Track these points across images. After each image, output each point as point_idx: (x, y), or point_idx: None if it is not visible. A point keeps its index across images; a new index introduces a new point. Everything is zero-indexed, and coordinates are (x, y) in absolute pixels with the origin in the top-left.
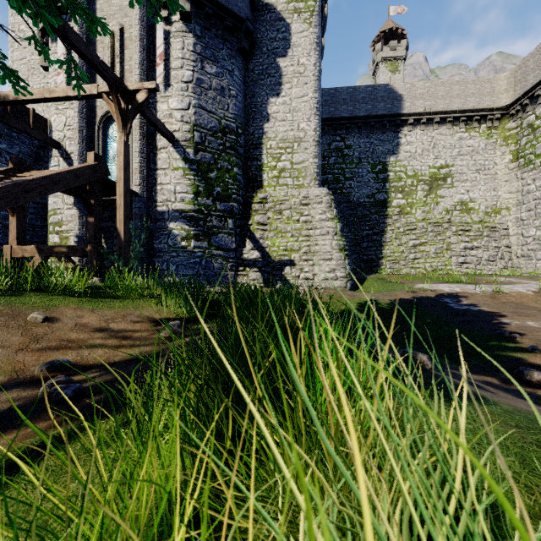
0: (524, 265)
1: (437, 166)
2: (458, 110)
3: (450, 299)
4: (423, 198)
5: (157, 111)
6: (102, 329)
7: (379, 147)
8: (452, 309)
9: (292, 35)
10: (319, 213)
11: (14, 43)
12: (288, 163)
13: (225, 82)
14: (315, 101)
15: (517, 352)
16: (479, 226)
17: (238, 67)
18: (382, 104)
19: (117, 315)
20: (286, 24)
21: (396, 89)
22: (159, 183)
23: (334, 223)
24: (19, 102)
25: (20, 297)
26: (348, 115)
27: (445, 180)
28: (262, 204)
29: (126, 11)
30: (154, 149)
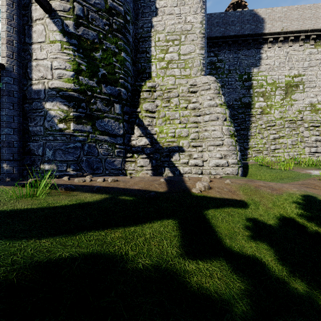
0: None
1: (291, 76)
2: (310, 29)
3: None
4: (280, 101)
5: None
6: None
7: (244, 61)
8: None
9: None
10: (208, 99)
11: None
12: (176, 55)
13: None
14: None
15: None
16: None
17: None
18: (248, 25)
19: None
20: None
21: (259, 13)
22: (34, 59)
23: (223, 109)
24: None
25: None
26: (220, 35)
27: (297, 86)
28: (150, 92)
29: None
30: (29, 20)
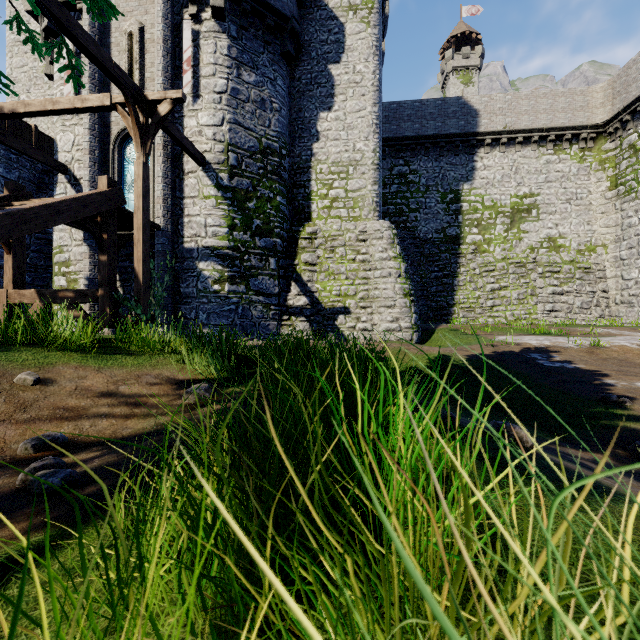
0: (624, 314)
1: (520, 196)
2: (545, 128)
3: (538, 355)
4: (503, 233)
5: (184, 127)
6: (110, 393)
7: (450, 172)
8: (542, 367)
9: (346, 36)
10: (380, 251)
11: (13, 47)
12: (342, 191)
13: (266, 93)
14: (374, 117)
15: (630, 422)
16: (570, 267)
17: (282, 75)
18: (454, 121)
19: (130, 376)
20: (340, 24)
21: (470, 102)
22: (186, 215)
23: (397, 263)
24: (16, 116)
25: (7, 352)
26: (413, 134)
27: (529, 212)
28: (310, 240)
29: (146, 7)
30: (180, 173)
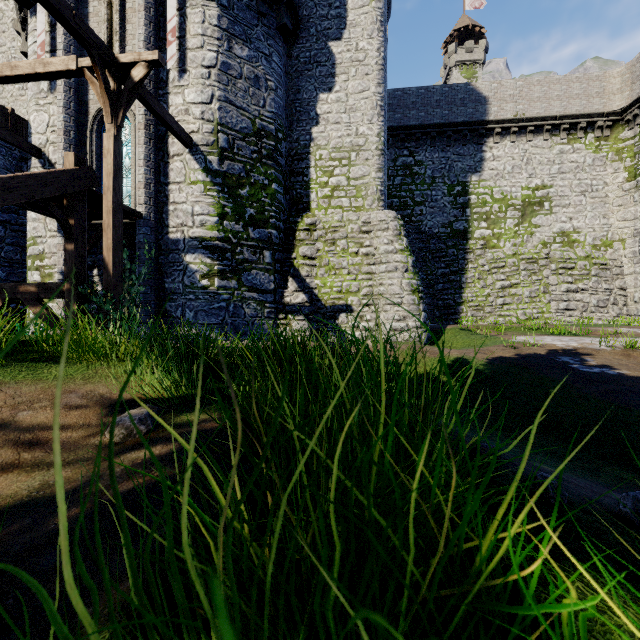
0: None
1: (531, 188)
2: (559, 115)
3: (569, 358)
4: (514, 227)
5: (169, 105)
6: None
7: (457, 163)
8: (580, 373)
9: (348, 11)
10: (385, 243)
11: None
12: (344, 179)
13: (260, 69)
14: (379, 98)
15: None
16: (586, 263)
17: (278, 51)
18: (462, 108)
19: (44, 394)
20: None
21: (479, 89)
22: (171, 202)
23: (404, 256)
24: None
25: None
26: (419, 123)
27: (541, 205)
28: (309, 231)
29: None
30: (165, 156)
